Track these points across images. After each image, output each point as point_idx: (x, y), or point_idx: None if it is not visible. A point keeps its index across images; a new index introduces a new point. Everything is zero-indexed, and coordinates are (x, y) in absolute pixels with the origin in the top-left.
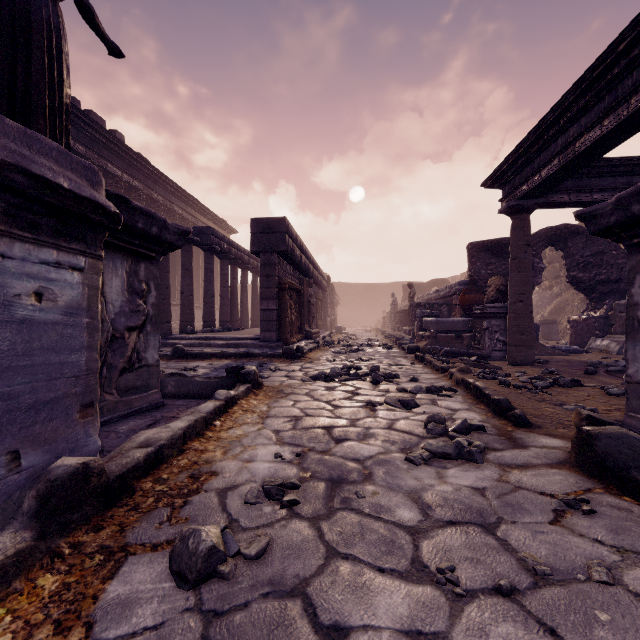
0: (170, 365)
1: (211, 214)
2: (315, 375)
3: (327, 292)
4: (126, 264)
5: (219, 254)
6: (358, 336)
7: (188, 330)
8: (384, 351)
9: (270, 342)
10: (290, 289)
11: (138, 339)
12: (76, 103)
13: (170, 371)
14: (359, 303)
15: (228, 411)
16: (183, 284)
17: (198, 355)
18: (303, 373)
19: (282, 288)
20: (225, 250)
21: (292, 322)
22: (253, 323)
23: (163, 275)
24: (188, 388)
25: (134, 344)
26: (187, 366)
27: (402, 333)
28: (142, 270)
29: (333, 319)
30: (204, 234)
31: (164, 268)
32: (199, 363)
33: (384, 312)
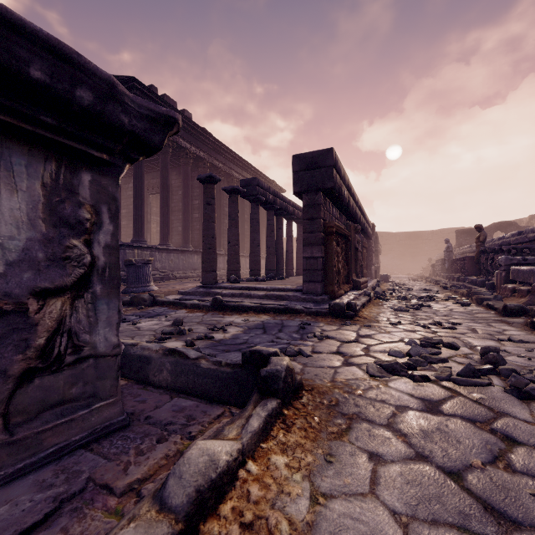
0: (205, 319)
1: (263, 176)
2: (390, 364)
3: (371, 240)
4: (43, 170)
5: (265, 205)
6: (408, 285)
7: (232, 279)
8: (460, 309)
9: (314, 295)
10: (337, 234)
11: (71, 310)
12: (154, 90)
13: (199, 329)
14: (401, 251)
15: (199, 533)
16: (229, 234)
17: (236, 307)
18: (362, 348)
19: (328, 232)
20: (270, 201)
21: (339, 271)
22: (298, 271)
23: (209, 225)
24: (187, 378)
25: (57, 321)
26: (221, 321)
27: (466, 283)
28: (86, 185)
29: (377, 267)
30: (250, 185)
31: (210, 218)
32: (234, 318)
33: (430, 260)
